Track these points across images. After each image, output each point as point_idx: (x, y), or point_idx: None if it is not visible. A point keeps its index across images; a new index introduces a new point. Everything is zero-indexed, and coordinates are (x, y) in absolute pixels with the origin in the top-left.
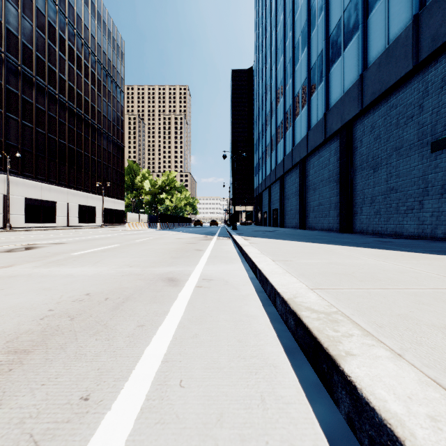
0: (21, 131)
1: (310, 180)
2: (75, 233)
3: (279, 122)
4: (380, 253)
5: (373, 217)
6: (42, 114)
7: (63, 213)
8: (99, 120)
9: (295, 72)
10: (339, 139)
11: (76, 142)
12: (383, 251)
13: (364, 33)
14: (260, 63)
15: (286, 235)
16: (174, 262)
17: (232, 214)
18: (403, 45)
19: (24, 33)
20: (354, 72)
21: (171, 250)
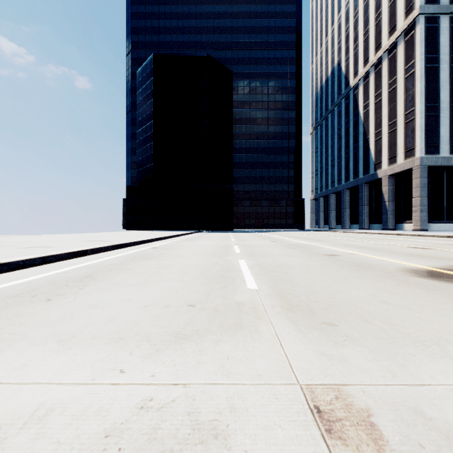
0: None
1: None
2: None
3: None
4: None
5: None
6: None
7: None
8: None
9: None
10: None
11: None
12: None
13: None
14: None
15: None
16: None
17: None
18: None
19: None
20: None
21: None
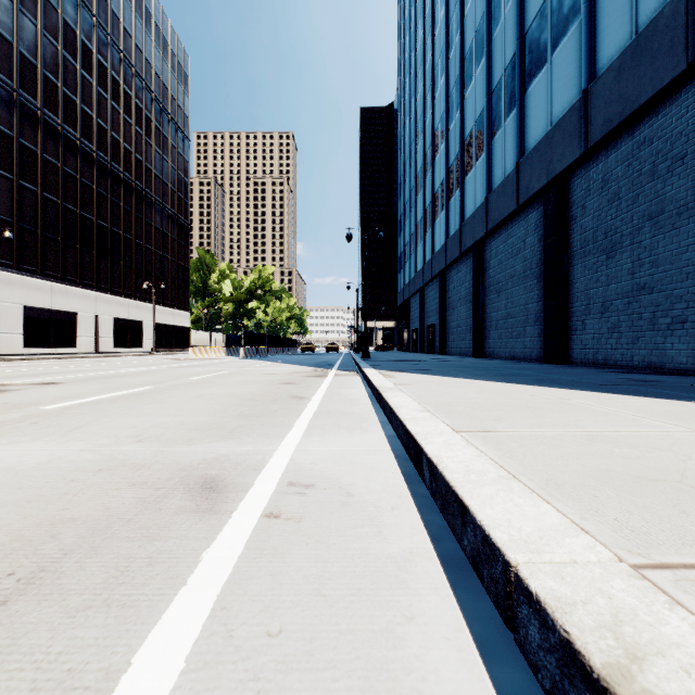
0: (17, 197)
1: (491, 276)
2: (100, 363)
3: (437, 185)
4: (669, 408)
5: (607, 336)
6: (53, 171)
7: (89, 332)
8: (148, 183)
9: (466, 100)
10: (544, 204)
11: (110, 217)
12: (672, 404)
13: (591, 18)
14: (407, 91)
15: (455, 367)
16: (240, 428)
17: (362, 334)
18: (668, 29)
19: (22, 38)
20: (571, 88)
21: (246, 398)
